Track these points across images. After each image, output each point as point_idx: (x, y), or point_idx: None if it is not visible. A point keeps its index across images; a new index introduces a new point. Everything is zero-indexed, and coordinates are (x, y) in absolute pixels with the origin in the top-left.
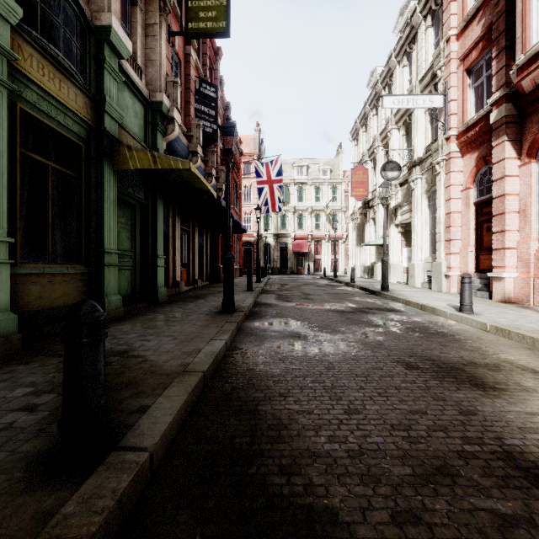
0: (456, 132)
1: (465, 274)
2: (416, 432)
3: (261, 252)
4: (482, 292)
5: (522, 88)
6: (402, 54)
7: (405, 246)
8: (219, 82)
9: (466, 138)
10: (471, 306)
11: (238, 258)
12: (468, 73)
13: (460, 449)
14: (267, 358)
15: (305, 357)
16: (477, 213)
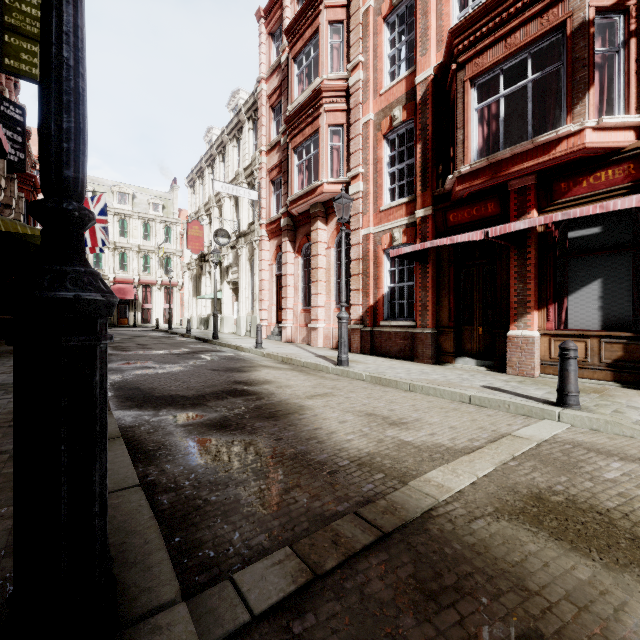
0: (266, 222)
1: (258, 325)
2: (209, 382)
3: None
4: (278, 337)
5: (293, 213)
6: (233, 135)
7: (236, 301)
8: (13, 83)
9: (271, 229)
10: (261, 344)
11: None
12: (272, 183)
13: (221, 382)
14: (132, 377)
15: (157, 374)
16: (277, 282)
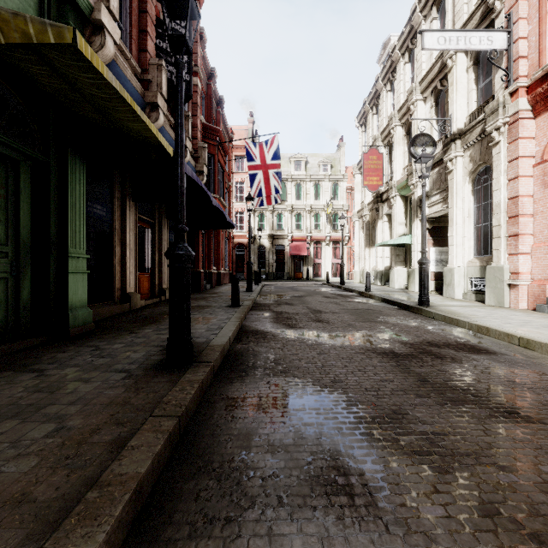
0: (528, 82)
1: None
2: None
3: (255, 255)
4: None
5: None
6: (431, 5)
7: (432, 246)
8: (199, 35)
9: (546, 87)
10: None
11: (228, 262)
12: None
13: None
14: None
15: None
16: None
